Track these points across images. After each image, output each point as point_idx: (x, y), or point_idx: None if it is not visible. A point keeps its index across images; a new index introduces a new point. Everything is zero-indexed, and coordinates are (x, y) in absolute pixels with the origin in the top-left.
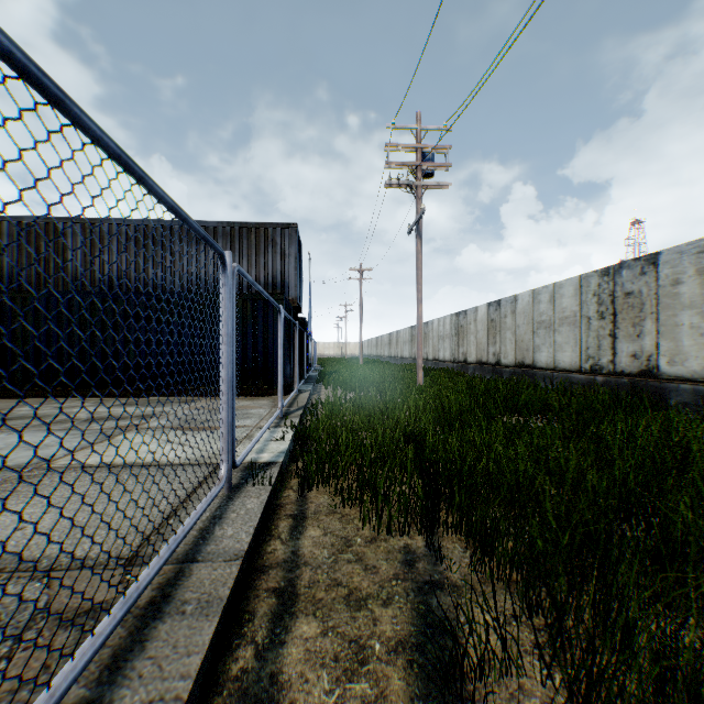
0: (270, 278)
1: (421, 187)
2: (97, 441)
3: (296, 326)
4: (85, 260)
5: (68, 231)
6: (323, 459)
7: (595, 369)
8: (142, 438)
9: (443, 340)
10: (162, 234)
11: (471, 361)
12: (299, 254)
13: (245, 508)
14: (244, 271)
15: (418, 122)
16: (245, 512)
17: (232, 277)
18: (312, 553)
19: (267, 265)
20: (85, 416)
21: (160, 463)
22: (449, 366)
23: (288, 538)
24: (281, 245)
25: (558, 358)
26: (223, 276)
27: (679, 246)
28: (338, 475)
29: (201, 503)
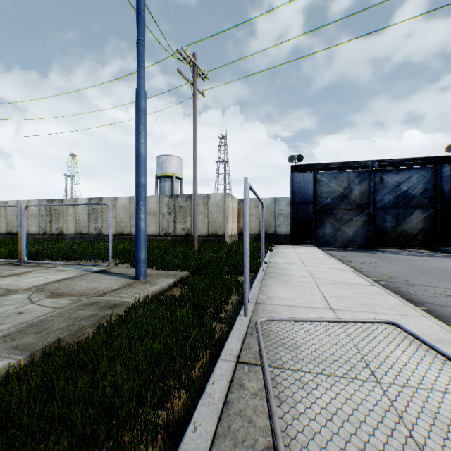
0: None
1: None
2: None
3: None
4: None
5: None
6: None
7: (46, 233)
8: None
9: None
10: None
11: None
12: None
13: None
14: None
15: None
16: None
17: None
18: None
19: None
20: None
21: None
22: None
23: None
24: None
25: (31, 229)
26: None
27: (69, 199)
28: None
29: None
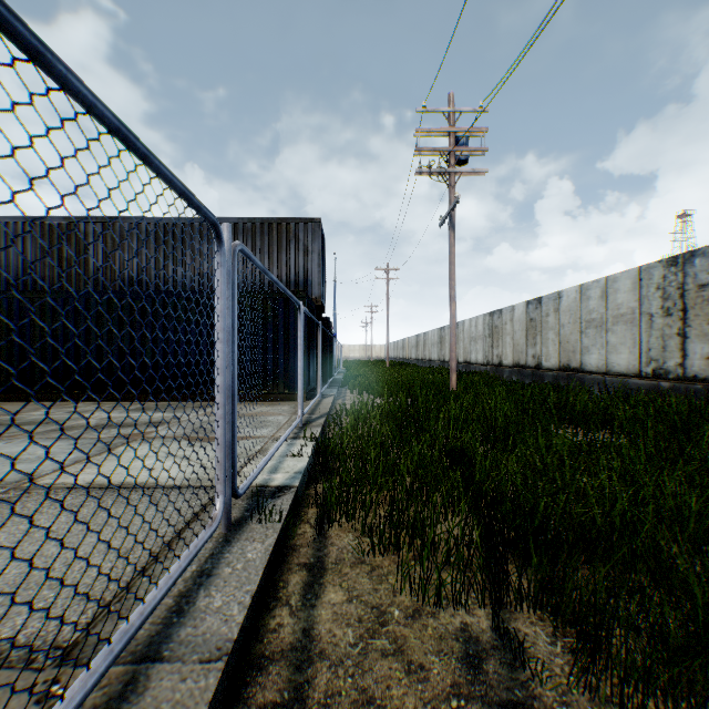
0: (292, 276)
1: (455, 175)
2: (95, 453)
3: (319, 326)
4: (105, 260)
5: (89, 231)
6: (348, 483)
7: (659, 373)
8: (144, 450)
9: (475, 341)
10: (182, 232)
11: (507, 364)
12: (323, 251)
13: (244, 559)
14: (251, 253)
15: (451, 104)
16: (243, 565)
17: (232, 258)
18: (332, 635)
19: (289, 262)
20: (94, 422)
21: (154, 485)
22: (482, 369)
23: (300, 604)
24: (303, 241)
25: (611, 360)
26: (219, 254)
27: None
28: (366, 509)
29: (180, 558)
